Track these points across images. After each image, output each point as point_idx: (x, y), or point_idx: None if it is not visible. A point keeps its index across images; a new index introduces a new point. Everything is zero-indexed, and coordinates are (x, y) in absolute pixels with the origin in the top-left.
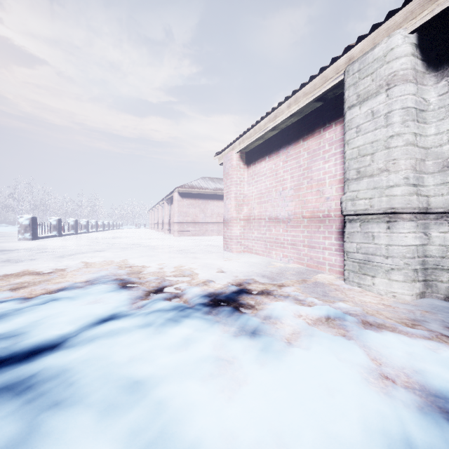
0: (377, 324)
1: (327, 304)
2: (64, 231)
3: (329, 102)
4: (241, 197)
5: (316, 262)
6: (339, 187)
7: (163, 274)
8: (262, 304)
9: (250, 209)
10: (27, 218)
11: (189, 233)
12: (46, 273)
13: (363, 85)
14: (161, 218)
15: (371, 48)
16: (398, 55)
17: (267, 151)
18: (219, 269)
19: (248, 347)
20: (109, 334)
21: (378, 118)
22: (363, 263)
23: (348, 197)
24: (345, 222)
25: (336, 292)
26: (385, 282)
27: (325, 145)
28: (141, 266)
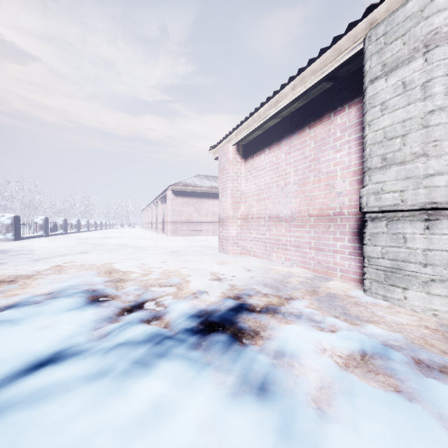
0: (437, 366)
1: (354, 328)
2: (52, 230)
3: (341, 82)
4: (238, 194)
5: (325, 266)
6: (354, 180)
7: (146, 283)
8: (268, 329)
9: (247, 207)
10: (9, 217)
11: (183, 233)
12: (6, 281)
13: (390, 51)
14: (155, 217)
15: (402, 4)
16: (441, 6)
17: (267, 142)
18: (214, 276)
19: (256, 426)
20: (34, 397)
21: (412, 90)
22: (390, 271)
23: (370, 190)
24: (365, 221)
25: (359, 308)
26: (422, 296)
27: (337, 132)
28: (123, 271)
